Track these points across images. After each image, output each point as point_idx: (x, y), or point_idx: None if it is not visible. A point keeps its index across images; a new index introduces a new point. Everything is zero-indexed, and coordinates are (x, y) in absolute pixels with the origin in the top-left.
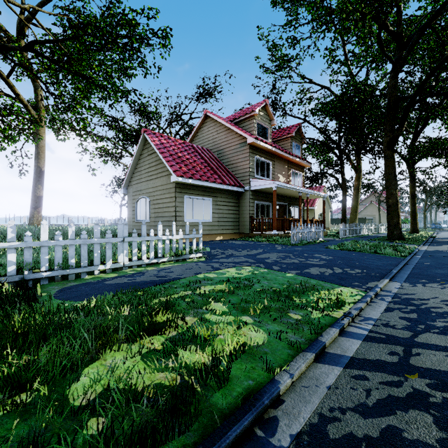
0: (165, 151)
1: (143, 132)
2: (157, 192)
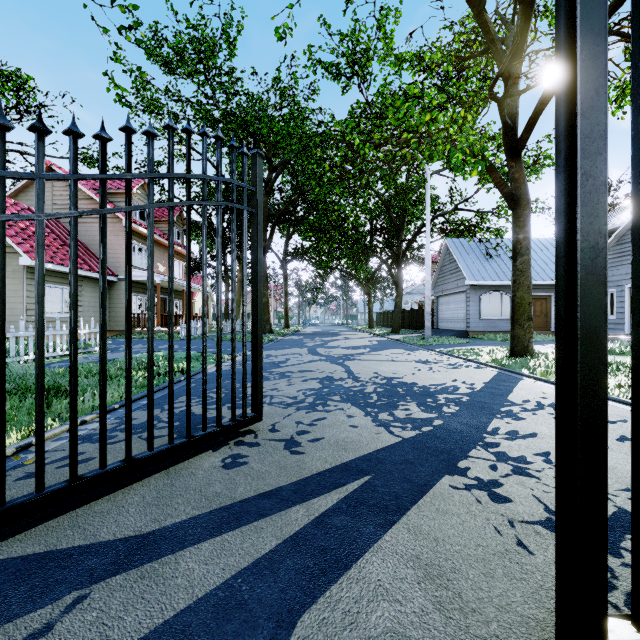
0: None
1: None
2: None
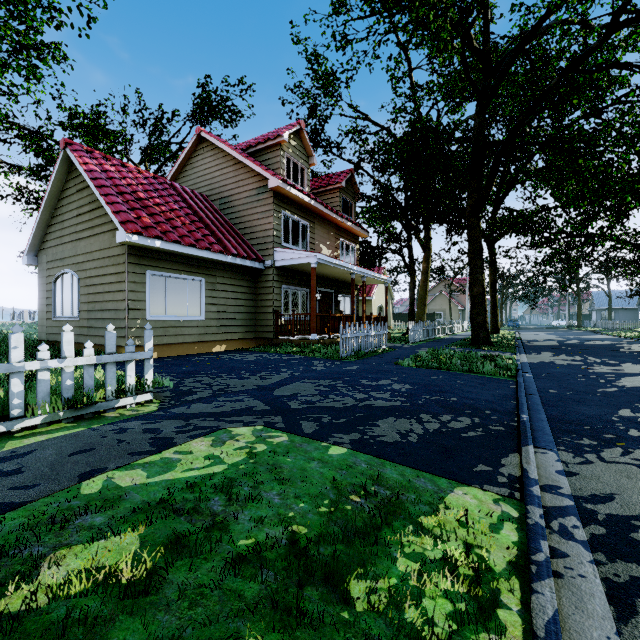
0: (108, 184)
1: (64, 146)
2: (92, 262)
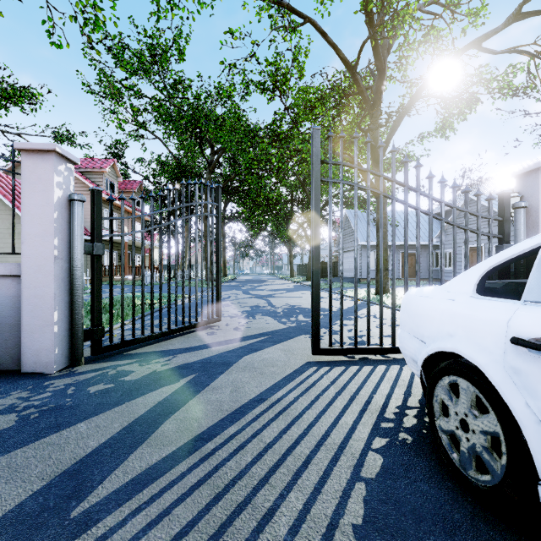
0: (8, 194)
1: None
2: None
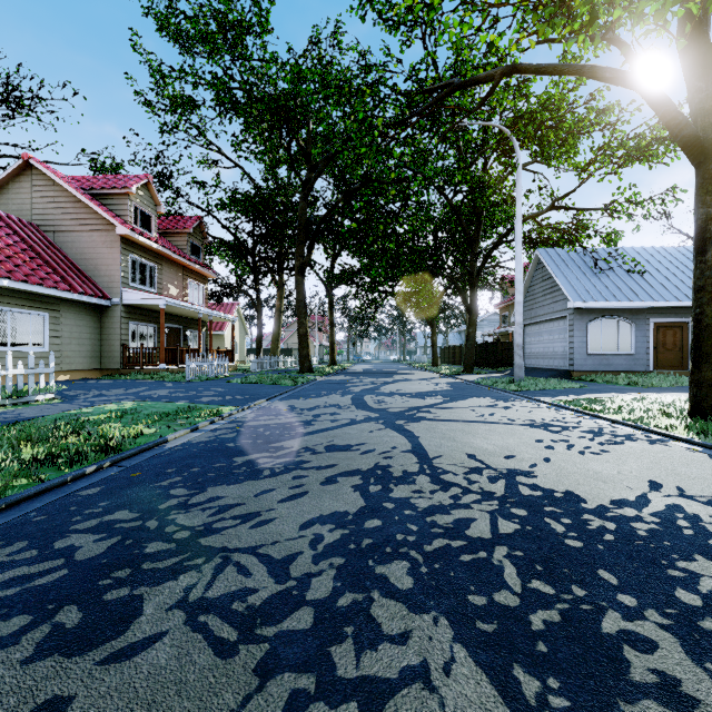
0: None
1: None
2: None
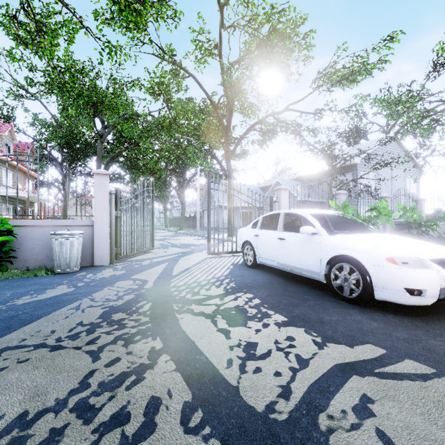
0: None
1: None
2: None
